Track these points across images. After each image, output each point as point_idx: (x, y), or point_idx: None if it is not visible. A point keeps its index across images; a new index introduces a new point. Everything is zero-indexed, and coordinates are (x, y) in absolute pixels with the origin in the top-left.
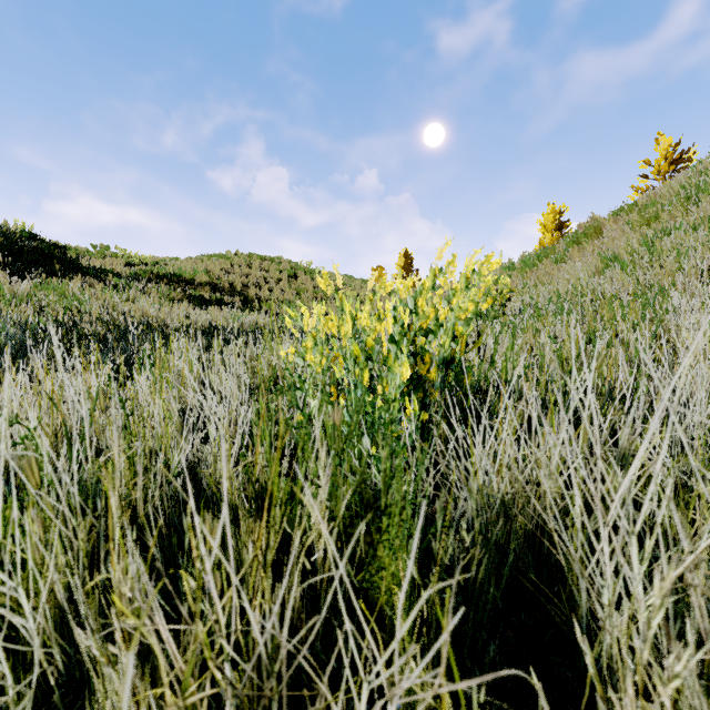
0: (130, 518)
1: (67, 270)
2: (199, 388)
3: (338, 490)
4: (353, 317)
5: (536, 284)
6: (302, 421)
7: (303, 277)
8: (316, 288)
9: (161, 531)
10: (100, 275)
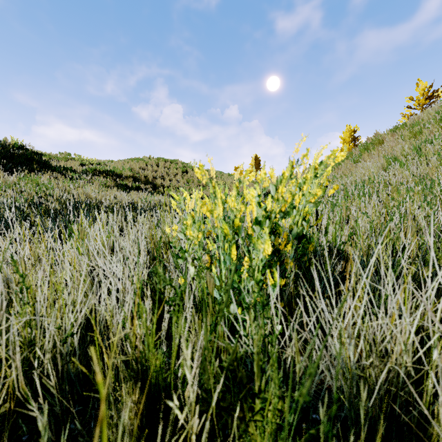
0: (28, 379)
1: (42, 168)
2: (109, 252)
3: (210, 369)
4: (223, 201)
5: (341, 176)
6: (176, 300)
7: (191, 172)
8: (199, 179)
9: (59, 385)
10: (63, 171)
